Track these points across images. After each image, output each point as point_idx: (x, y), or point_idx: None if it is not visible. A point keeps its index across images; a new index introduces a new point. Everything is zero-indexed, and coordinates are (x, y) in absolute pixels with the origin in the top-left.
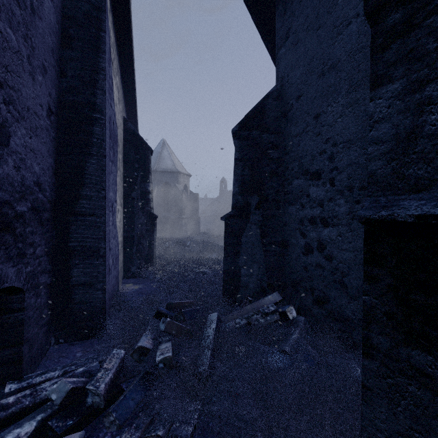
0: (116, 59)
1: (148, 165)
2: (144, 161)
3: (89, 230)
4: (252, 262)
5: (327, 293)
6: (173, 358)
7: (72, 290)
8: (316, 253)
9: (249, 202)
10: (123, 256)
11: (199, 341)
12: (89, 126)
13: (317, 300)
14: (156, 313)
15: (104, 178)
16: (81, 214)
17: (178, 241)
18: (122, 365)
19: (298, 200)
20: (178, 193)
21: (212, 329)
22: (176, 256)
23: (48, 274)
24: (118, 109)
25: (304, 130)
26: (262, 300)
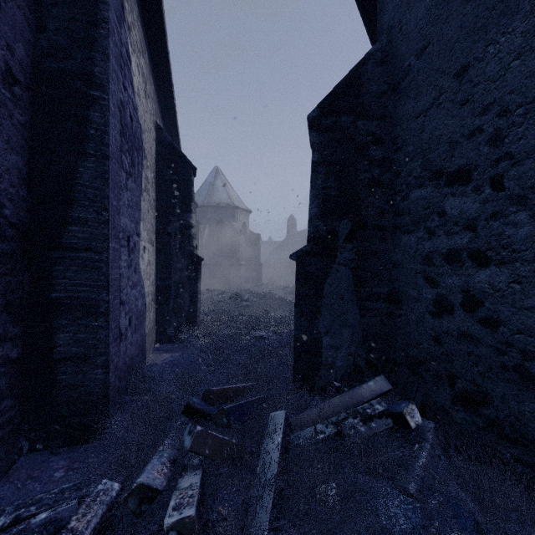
0: (138, 30)
1: (190, 189)
2: (184, 183)
3: (83, 273)
4: (341, 326)
5: (485, 388)
6: (200, 513)
7: (56, 367)
8: (460, 314)
9: (335, 231)
10: (156, 313)
11: (253, 468)
12: (82, 110)
13: (461, 396)
14: (185, 408)
15: (106, 192)
16: (70, 248)
17: (233, 293)
18: (111, 514)
19: (422, 224)
20: (234, 233)
21: (276, 445)
22: (230, 313)
23: (11, 343)
24: (143, 104)
25: (434, 102)
26: (358, 389)
